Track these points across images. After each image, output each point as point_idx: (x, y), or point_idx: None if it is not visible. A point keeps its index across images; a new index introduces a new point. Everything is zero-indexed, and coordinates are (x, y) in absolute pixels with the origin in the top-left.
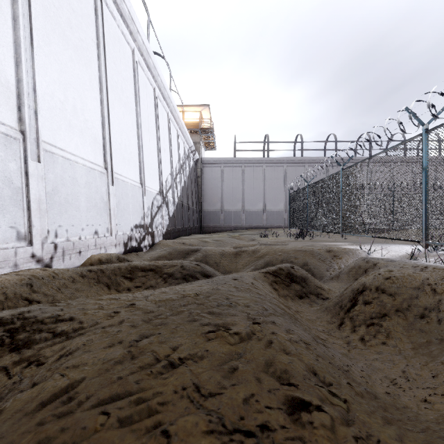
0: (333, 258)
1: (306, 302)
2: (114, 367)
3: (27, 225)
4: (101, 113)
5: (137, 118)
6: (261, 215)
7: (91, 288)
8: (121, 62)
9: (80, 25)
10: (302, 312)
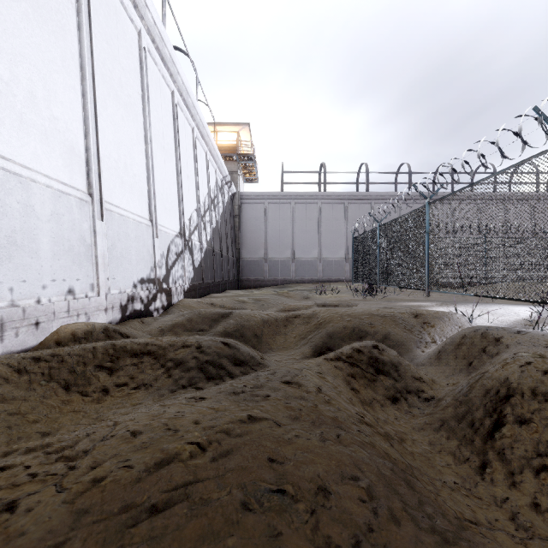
0: (422, 326)
1: (404, 410)
2: None
3: None
4: (83, 111)
5: (144, 127)
6: (315, 265)
7: (33, 392)
8: (120, 45)
9: None
10: (404, 436)
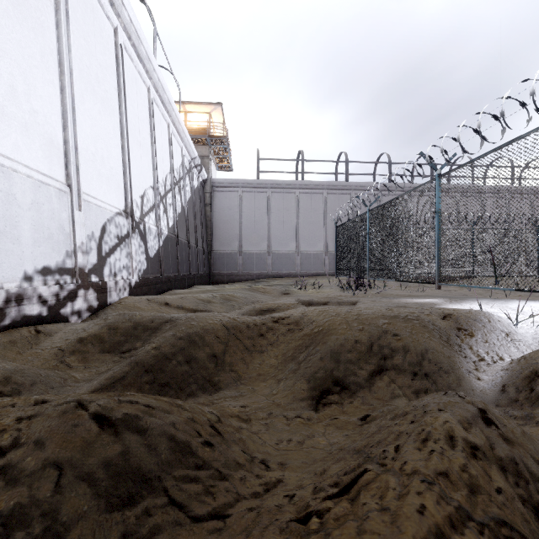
0: (458, 334)
1: None
2: None
3: None
4: None
5: (59, 51)
6: (293, 258)
7: None
8: None
9: None
10: None
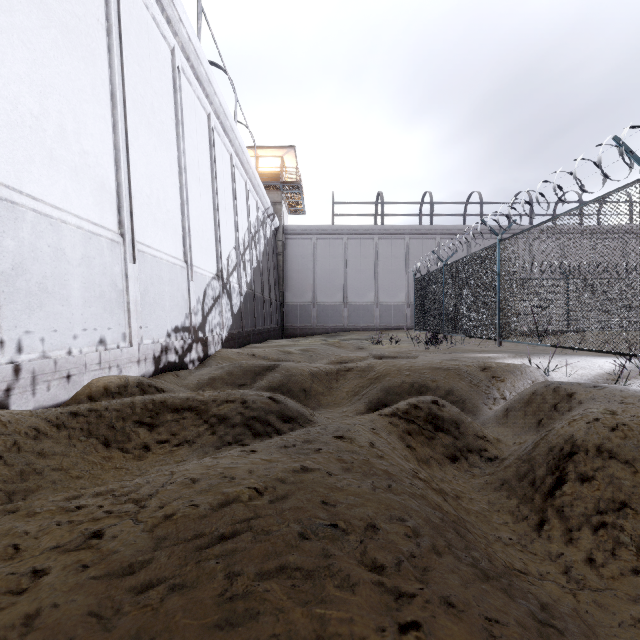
0: (491, 380)
1: (464, 469)
2: None
3: None
4: (114, 143)
5: (178, 157)
6: (371, 310)
7: (73, 448)
8: (152, 66)
9: None
10: (461, 494)
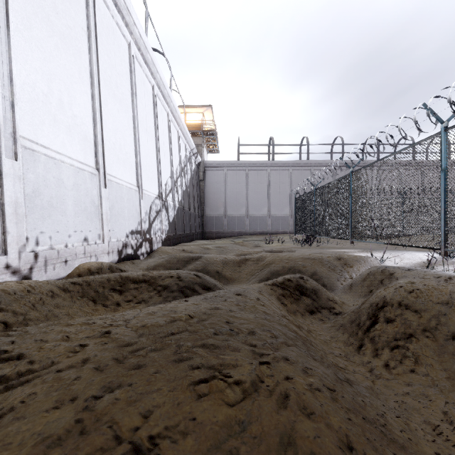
0: (343, 266)
1: (318, 318)
2: (47, 453)
3: (0, 232)
4: (92, 109)
5: (133, 116)
6: (265, 220)
7: (74, 303)
8: (116, 56)
9: (67, 11)
10: (314, 331)
